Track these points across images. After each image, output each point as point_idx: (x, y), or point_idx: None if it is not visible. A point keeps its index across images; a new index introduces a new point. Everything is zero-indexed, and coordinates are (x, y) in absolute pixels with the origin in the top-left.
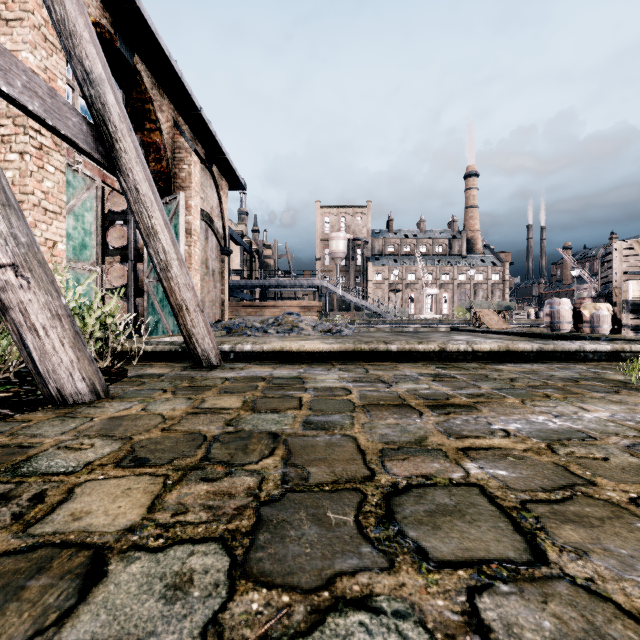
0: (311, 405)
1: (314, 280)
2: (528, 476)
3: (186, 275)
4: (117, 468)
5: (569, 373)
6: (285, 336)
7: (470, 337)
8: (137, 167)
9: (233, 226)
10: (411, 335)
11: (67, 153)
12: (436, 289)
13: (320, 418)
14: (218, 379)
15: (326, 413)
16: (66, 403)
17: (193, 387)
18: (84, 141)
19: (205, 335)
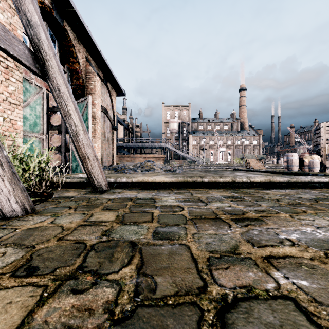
0: (159, 219)
1: (161, 143)
2: (326, 287)
3: (88, 139)
4: (11, 278)
5: (309, 195)
6: (146, 173)
7: (245, 174)
8: (59, 76)
9: (119, 116)
10: (213, 172)
11: (26, 73)
12: (225, 148)
13: (164, 229)
14: (104, 200)
15: (168, 225)
16: (5, 217)
17: (88, 205)
18: (26, 60)
19: (99, 173)
